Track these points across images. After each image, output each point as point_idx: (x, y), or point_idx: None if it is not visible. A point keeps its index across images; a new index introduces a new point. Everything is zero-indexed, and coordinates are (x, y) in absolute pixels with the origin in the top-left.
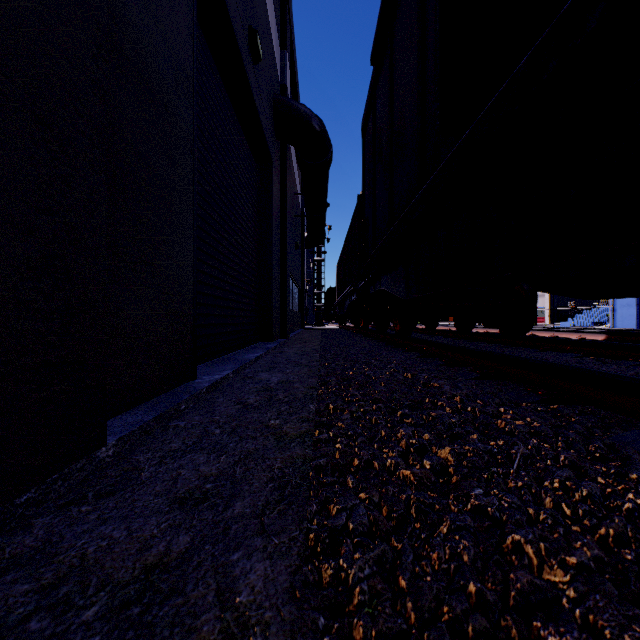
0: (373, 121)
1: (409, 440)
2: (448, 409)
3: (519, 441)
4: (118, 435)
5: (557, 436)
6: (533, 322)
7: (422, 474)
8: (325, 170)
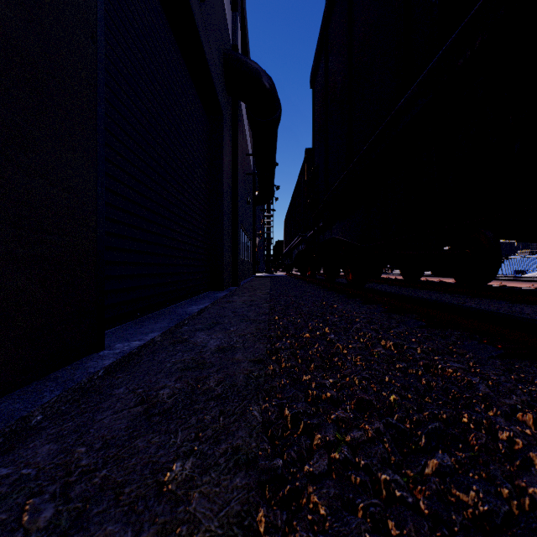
0: (325, 61)
1: None
2: None
3: None
4: None
5: None
6: (497, 271)
7: None
8: (274, 128)
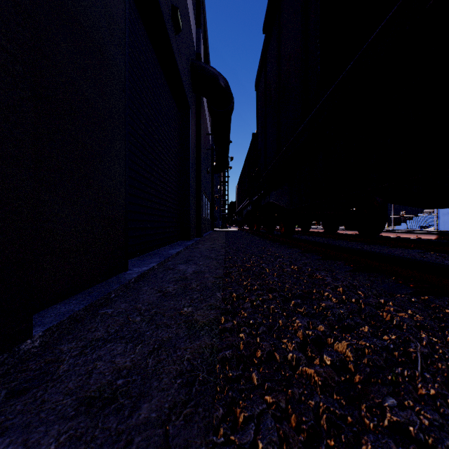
0: (264, 76)
1: (306, 332)
2: (335, 300)
3: (413, 337)
4: (46, 326)
5: (446, 332)
6: (384, 226)
7: (326, 374)
8: (228, 116)
